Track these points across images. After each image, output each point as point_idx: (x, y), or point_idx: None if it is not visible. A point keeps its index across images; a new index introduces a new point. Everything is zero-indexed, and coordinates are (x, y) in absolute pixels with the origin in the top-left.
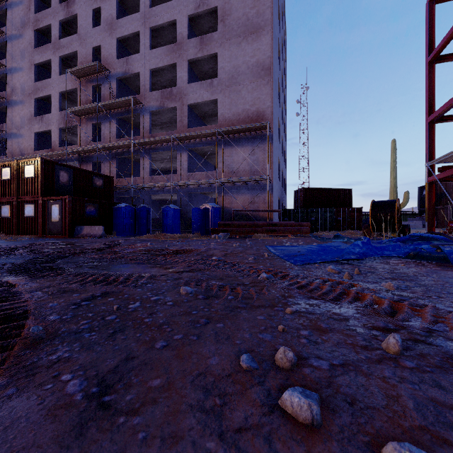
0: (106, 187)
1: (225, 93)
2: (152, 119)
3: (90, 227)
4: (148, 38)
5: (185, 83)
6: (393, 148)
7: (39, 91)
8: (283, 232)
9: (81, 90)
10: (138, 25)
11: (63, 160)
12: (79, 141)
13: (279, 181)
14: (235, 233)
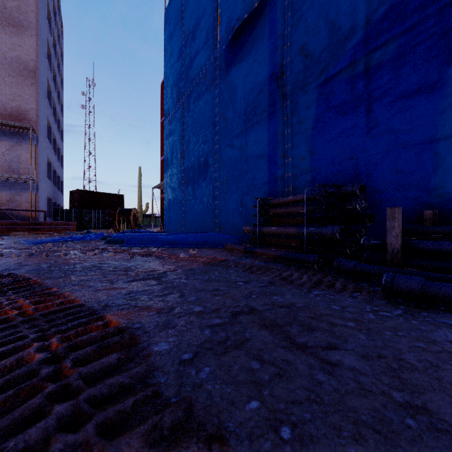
0: None
1: None
2: None
3: None
4: None
5: None
6: (140, 173)
7: None
8: (48, 230)
9: None
10: None
11: None
12: None
13: (49, 180)
14: None
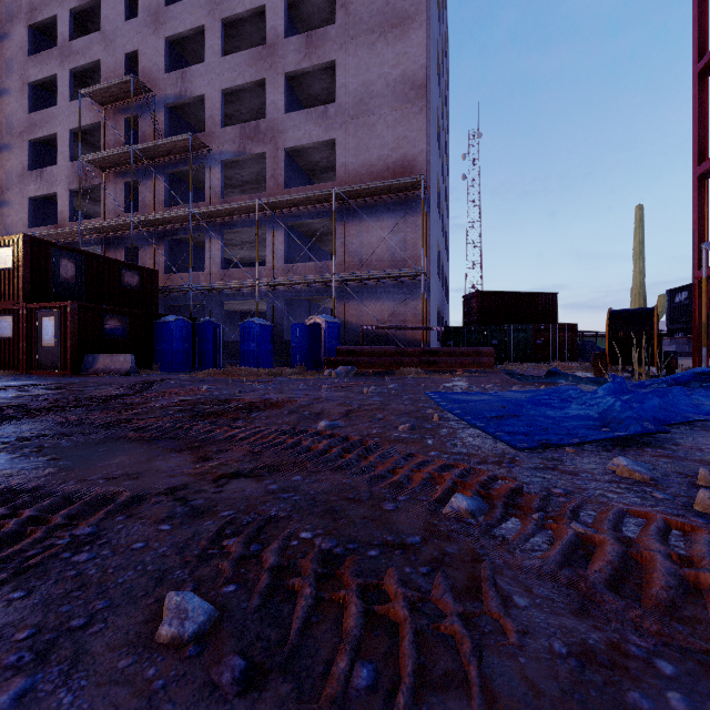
0: (146, 289)
1: (348, 129)
2: (226, 175)
3: (111, 356)
4: (219, 37)
5: (280, 113)
6: (639, 219)
7: (36, 128)
8: (449, 365)
9: (106, 125)
10: (201, 15)
11: (76, 243)
12: (103, 212)
13: (438, 280)
14: (365, 366)
